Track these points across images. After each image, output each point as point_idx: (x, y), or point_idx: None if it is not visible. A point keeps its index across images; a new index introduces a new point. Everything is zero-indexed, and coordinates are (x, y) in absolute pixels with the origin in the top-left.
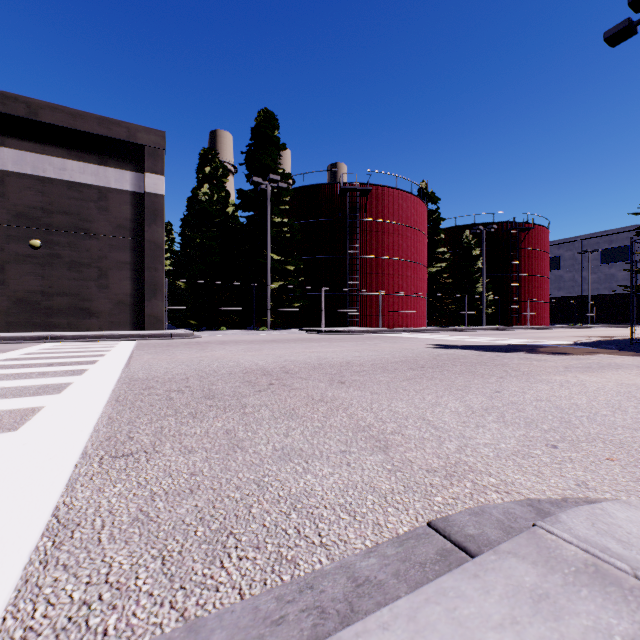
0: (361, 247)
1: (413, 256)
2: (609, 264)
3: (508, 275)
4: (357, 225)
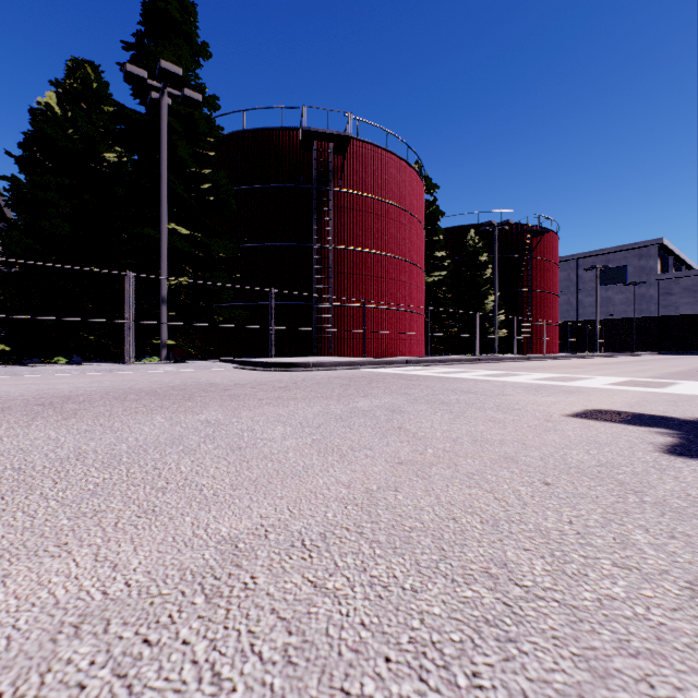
0: (335, 232)
1: (410, 254)
2: (606, 286)
3: (518, 290)
4: (329, 197)
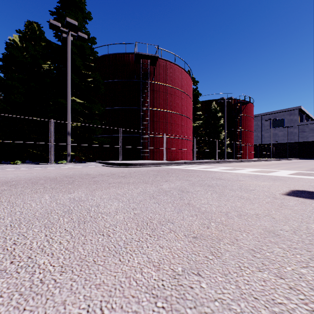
0: (151, 102)
1: (185, 112)
2: (274, 128)
3: (235, 130)
4: (148, 85)
